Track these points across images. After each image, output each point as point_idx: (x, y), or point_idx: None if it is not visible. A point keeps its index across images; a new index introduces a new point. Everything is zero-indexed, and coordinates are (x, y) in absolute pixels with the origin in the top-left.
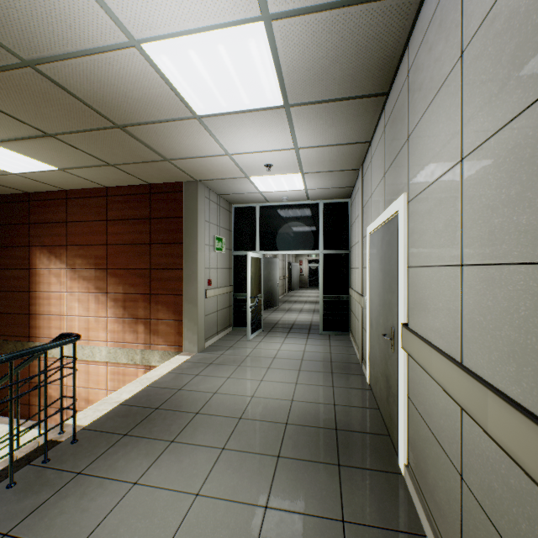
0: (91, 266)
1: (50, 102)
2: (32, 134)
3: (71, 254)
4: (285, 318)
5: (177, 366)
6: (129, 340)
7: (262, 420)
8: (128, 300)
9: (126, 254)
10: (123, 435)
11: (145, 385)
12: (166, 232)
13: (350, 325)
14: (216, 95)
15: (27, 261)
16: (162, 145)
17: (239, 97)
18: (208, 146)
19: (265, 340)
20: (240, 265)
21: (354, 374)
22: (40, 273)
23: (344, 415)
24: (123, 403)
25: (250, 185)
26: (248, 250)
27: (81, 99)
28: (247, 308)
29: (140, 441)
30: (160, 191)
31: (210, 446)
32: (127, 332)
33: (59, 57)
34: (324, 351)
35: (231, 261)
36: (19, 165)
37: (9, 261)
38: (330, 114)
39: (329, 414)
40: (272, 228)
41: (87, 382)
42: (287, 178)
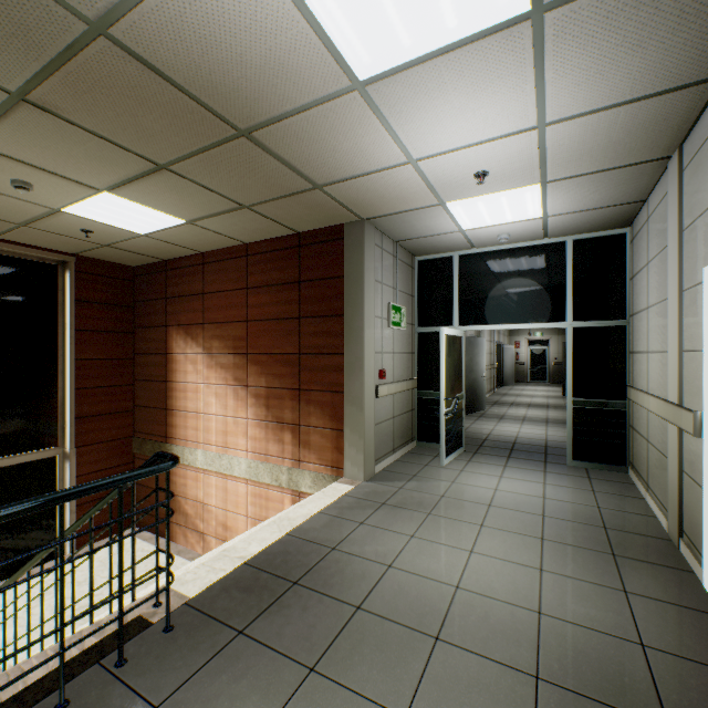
0: (229, 349)
1: (147, 103)
2: (143, 170)
3: (207, 334)
4: (498, 430)
5: (333, 503)
6: (273, 453)
7: (482, 655)
8: (271, 397)
9: (269, 333)
10: (238, 631)
11: (283, 531)
12: (319, 300)
13: (631, 455)
14: (391, 19)
15: (164, 344)
16: (308, 158)
17: (437, 11)
18: (379, 149)
19: (469, 467)
20: (428, 347)
21: (666, 566)
22: (177, 359)
23: (677, 685)
24: (249, 563)
25: (445, 219)
26: (440, 325)
27: (183, 89)
28: (440, 416)
29: (260, 655)
30: (313, 241)
31: (379, 704)
32: (270, 441)
33: (132, 0)
34: (583, 502)
35: (414, 342)
36: (144, 221)
37: (147, 344)
38: (640, 11)
39: (634, 670)
40: (480, 288)
41: (224, 501)
42: (513, 197)
